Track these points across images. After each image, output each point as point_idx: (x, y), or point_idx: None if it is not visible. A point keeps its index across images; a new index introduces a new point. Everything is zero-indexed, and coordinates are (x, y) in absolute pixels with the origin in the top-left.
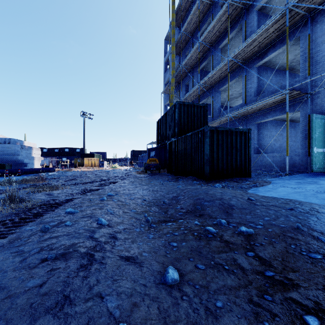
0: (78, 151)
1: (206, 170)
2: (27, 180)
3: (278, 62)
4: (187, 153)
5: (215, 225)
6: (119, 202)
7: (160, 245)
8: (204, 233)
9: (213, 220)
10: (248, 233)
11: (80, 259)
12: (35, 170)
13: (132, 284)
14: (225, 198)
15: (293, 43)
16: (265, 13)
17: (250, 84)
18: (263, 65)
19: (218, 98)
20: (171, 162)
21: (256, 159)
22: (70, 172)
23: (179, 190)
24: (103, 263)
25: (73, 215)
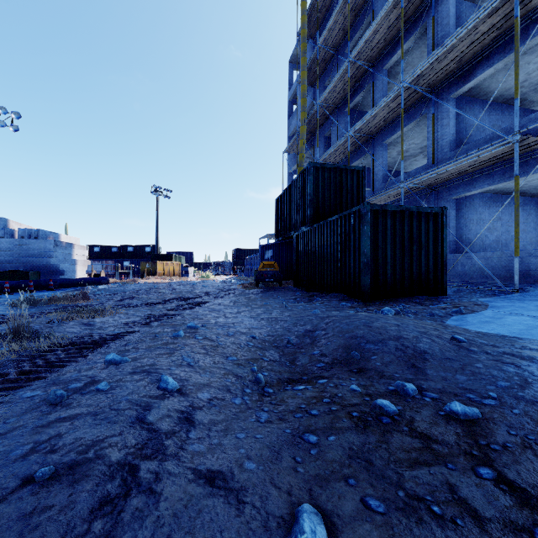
0: (149, 250)
1: (364, 283)
2: (59, 297)
3: (493, 88)
4: (328, 252)
5: (392, 394)
6: (206, 342)
7: (283, 439)
8: (373, 413)
9: (386, 383)
10: (468, 416)
11: (104, 482)
12: (77, 282)
13: None
14: (407, 336)
15: (525, 50)
16: (469, 2)
17: (442, 129)
18: (466, 95)
19: (382, 156)
20: (301, 269)
21: (453, 263)
22: (133, 285)
23: (316, 319)
24: (154, 493)
25: (118, 366)
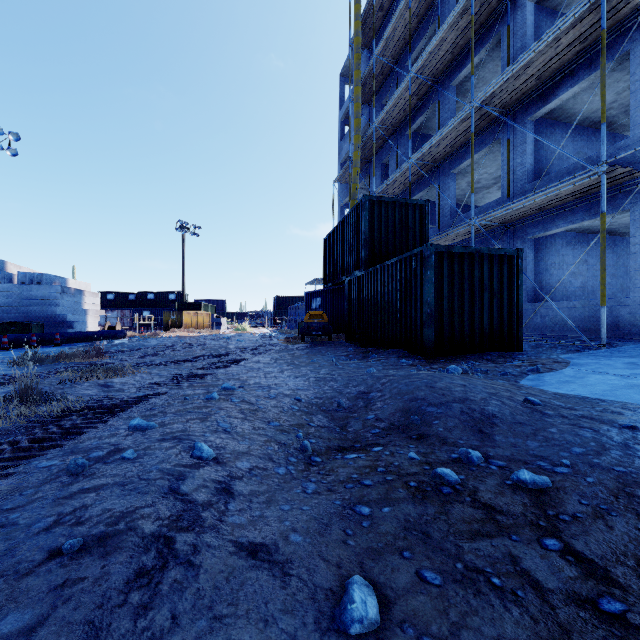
0: (173, 297)
1: (427, 337)
2: (68, 354)
3: (578, 110)
4: (386, 300)
5: (455, 462)
6: (244, 405)
7: (332, 511)
8: (432, 482)
9: (449, 450)
10: (537, 486)
11: (139, 554)
12: (89, 336)
13: (260, 631)
14: (474, 398)
15: (613, 66)
16: (550, 9)
17: (519, 157)
18: (547, 118)
19: (449, 188)
20: (354, 320)
21: (531, 314)
22: (155, 340)
23: (371, 379)
24: (193, 565)
25: (145, 433)
